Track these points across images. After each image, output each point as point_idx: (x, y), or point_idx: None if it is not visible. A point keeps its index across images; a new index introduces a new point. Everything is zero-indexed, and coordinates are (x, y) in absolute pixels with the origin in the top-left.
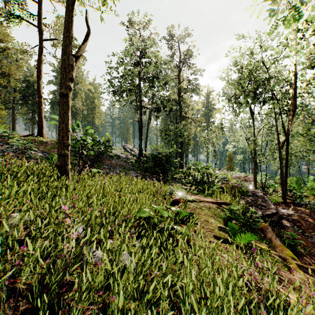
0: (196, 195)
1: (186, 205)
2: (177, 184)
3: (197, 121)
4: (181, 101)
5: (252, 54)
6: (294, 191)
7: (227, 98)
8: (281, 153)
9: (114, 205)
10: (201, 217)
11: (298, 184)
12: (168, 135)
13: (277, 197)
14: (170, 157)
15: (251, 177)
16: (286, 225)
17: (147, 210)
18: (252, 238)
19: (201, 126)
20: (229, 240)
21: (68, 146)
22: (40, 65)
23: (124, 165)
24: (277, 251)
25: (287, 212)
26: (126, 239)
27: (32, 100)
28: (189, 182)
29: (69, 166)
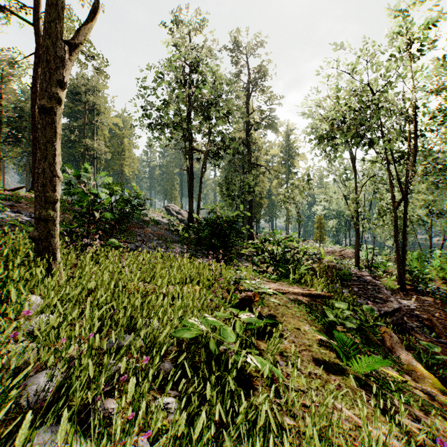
0: (275, 282)
1: (263, 305)
2: (245, 263)
3: (273, 170)
4: (251, 141)
5: (355, 71)
6: (414, 272)
7: (317, 137)
8: (397, 217)
9: (132, 314)
10: (288, 322)
11: (420, 263)
12: (231, 191)
13: (392, 281)
14: (235, 223)
15: (350, 252)
16: (411, 326)
17: (195, 323)
18: (382, 365)
19: (279, 178)
20: (339, 366)
21: (54, 202)
22: (35, 82)
23: (166, 234)
24: (414, 377)
25: (408, 305)
26: (137, 421)
27: (28, 137)
28: (264, 261)
29: (56, 239)
